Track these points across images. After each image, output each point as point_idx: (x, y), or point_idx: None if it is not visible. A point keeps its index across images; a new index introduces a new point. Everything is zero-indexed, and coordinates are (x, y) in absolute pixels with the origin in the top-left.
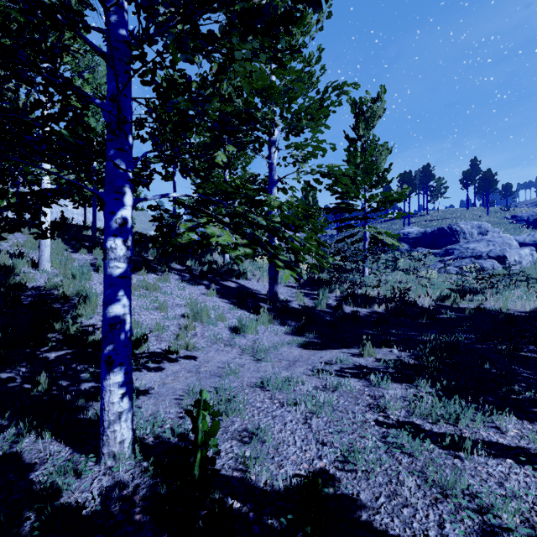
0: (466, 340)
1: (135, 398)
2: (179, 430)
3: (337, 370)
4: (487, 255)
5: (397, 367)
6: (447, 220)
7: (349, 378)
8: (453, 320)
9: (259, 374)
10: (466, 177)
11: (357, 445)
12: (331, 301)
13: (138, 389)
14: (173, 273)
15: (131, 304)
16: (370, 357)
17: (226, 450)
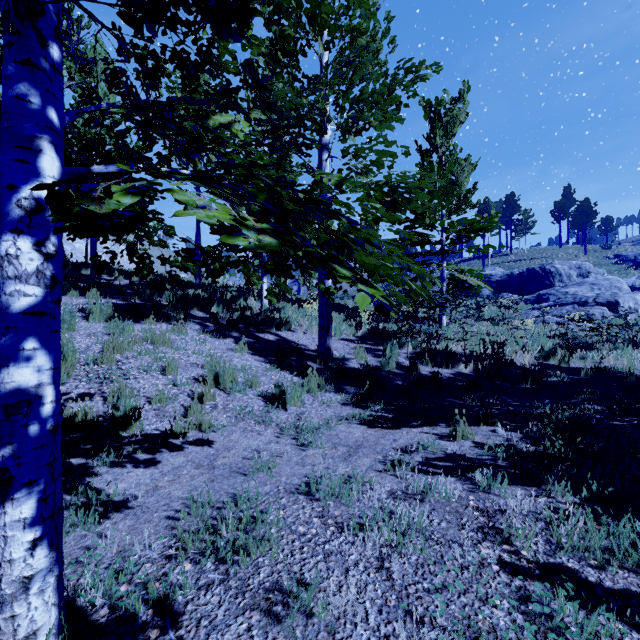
0: (596, 413)
1: (101, 518)
2: (161, 589)
3: (421, 462)
4: (594, 301)
5: (509, 457)
6: (536, 260)
7: (441, 477)
8: (567, 384)
9: (304, 470)
10: (558, 208)
11: (478, 623)
12: (401, 359)
13: (106, 503)
14: (192, 322)
15: (57, 365)
16: (466, 441)
17: (239, 637)
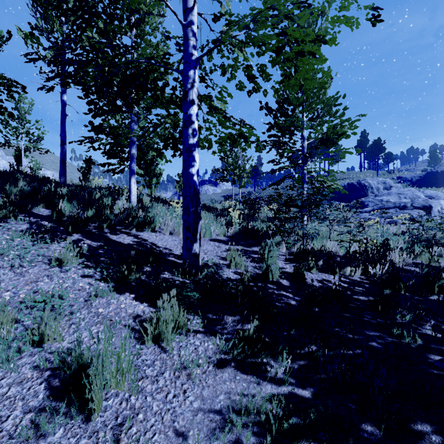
0: None
1: None
2: None
3: None
4: (411, 205)
5: None
6: (346, 180)
7: None
8: None
9: None
10: (359, 145)
11: None
12: (280, 263)
13: None
14: (22, 220)
15: None
16: None
17: None
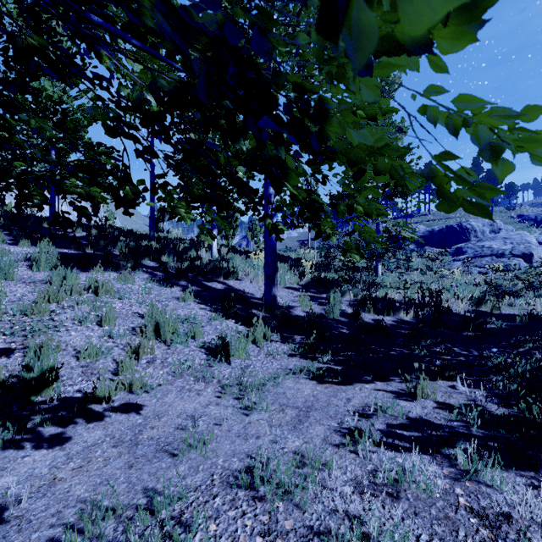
0: None
1: None
2: None
3: (383, 431)
4: (510, 253)
5: (483, 423)
6: (451, 219)
7: (411, 455)
8: (506, 331)
9: (247, 445)
10: None
11: None
12: (343, 307)
13: None
14: (142, 271)
15: None
16: (427, 400)
17: None
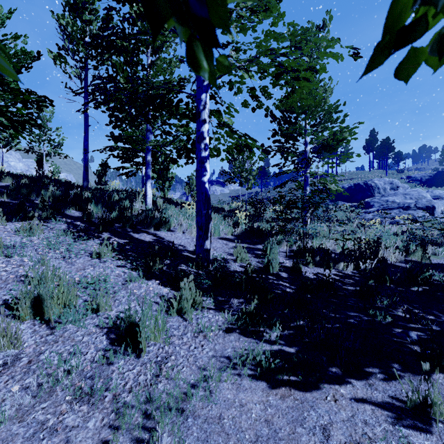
0: None
1: None
2: None
3: None
4: (415, 206)
5: None
6: (354, 180)
7: None
8: None
9: None
10: (368, 144)
11: None
12: (281, 259)
13: None
14: (60, 221)
15: None
16: None
17: None
